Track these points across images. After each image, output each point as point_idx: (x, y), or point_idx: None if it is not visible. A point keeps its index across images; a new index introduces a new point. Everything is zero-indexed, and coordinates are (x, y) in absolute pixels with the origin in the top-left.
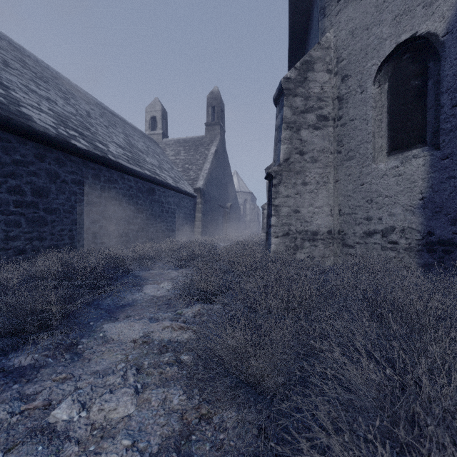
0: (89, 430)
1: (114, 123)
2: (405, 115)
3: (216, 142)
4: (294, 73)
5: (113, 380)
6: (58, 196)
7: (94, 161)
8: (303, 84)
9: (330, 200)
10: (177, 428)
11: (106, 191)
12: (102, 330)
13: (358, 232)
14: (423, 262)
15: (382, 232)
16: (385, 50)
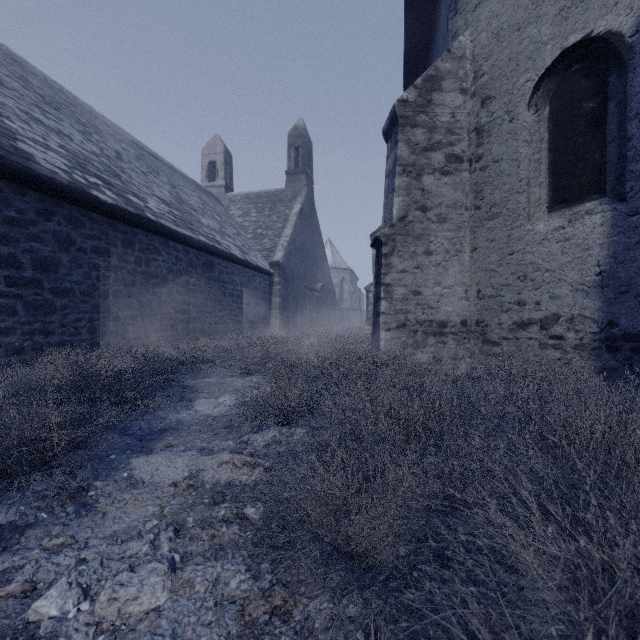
0: (92, 634)
1: (156, 170)
2: (574, 152)
3: (301, 197)
4: (413, 93)
5: (138, 548)
6: (73, 271)
7: (125, 221)
8: (425, 110)
9: (464, 276)
10: (234, 631)
11: (142, 264)
12: (128, 467)
13: (506, 322)
14: (601, 365)
15: (540, 322)
16: (545, 59)
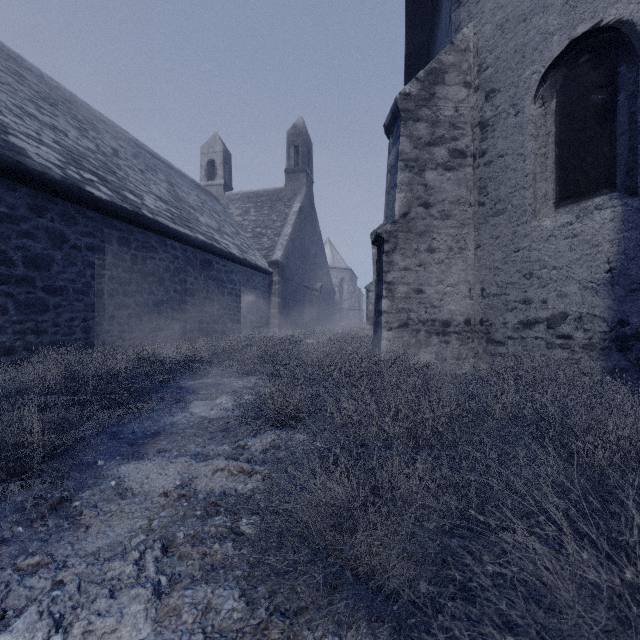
0: None
1: (154, 168)
2: (582, 146)
3: (301, 196)
4: (416, 86)
5: (120, 568)
6: (66, 269)
7: (121, 218)
8: (428, 103)
9: (468, 274)
10: None
11: (138, 262)
12: (117, 474)
13: (511, 322)
14: (611, 366)
15: (547, 321)
16: (552, 50)
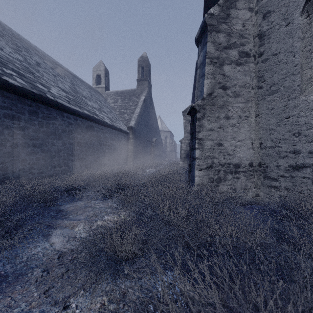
0: None
1: (64, 75)
2: None
3: (145, 93)
4: (217, 9)
5: None
6: None
7: (31, 99)
8: (225, 21)
9: (251, 133)
10: None
11: (44, 126)
12: None
13: (283, 165)
14: None
15: None
16: None
